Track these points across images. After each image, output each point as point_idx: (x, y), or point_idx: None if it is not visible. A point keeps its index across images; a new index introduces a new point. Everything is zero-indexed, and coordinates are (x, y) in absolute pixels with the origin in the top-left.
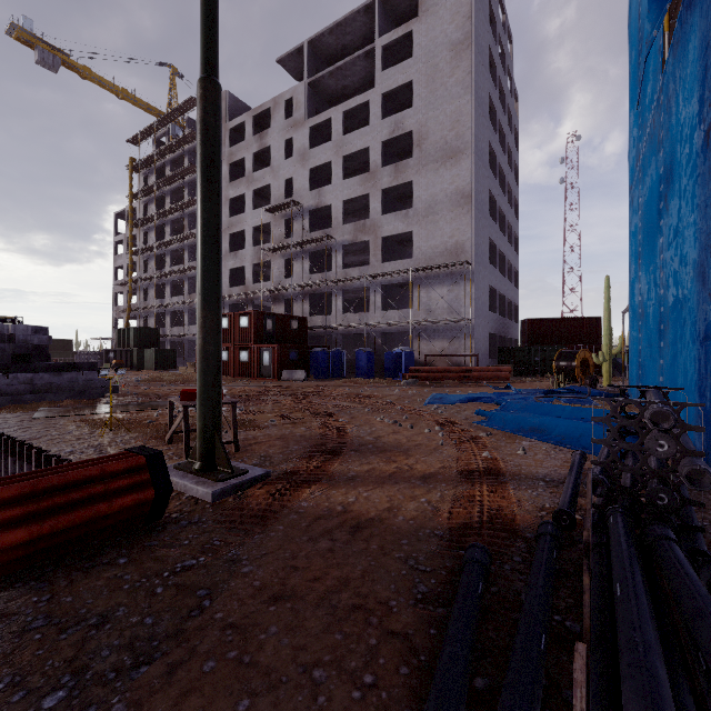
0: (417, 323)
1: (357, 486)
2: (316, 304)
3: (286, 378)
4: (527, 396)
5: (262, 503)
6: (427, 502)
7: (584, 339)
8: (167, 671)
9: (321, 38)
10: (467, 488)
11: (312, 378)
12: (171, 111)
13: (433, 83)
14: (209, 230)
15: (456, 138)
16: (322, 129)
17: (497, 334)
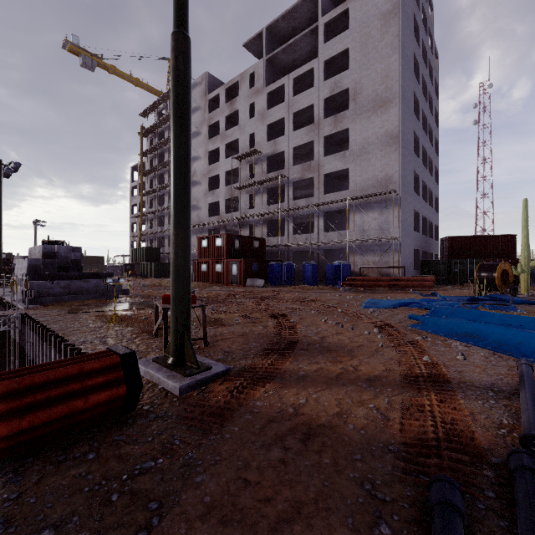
0: (352, 242)
1: (306, 386)
2: (272, 228)
3: (249, 284)
4: (452, 302)
5: (221, 400)
6: (375, 409)
7: (500, 253)
8: None
9: (276, 24)
10: (413, 394)
11: (269, 285)
12: (168, 91)
13: (366, 48)
14: (179, 161)
15: (385, 90)
16: (277, 94)
17: (420, 250)
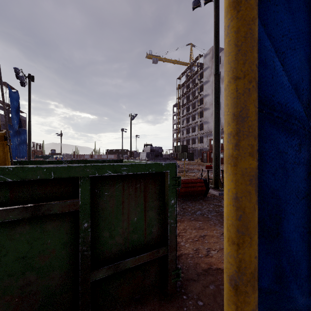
0: None
1: None
2: None
3: None
4: None
5: None
6: None
7: None
8: (217, 215)
9: None
10: None
11: None
12: (191, 63)
13: None
14: (216, 118)
15: None
16: None
17: None
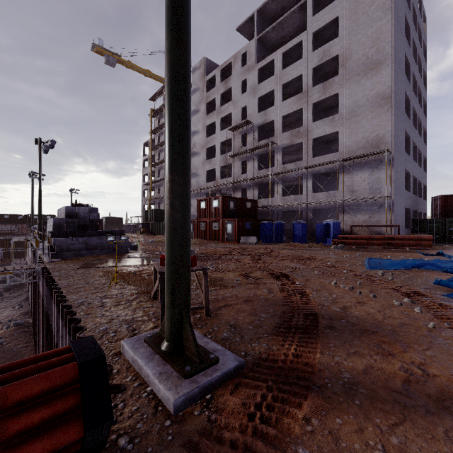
0: (341, 201)
1: (367, 408)
2: (262, 191)
3: (243, 241)
4: None
5: (239, 440)
6: None
7: None
8: None
9: (266, 5)
10: None
11: (261, 242)
12: None
13: (356, 14)
14: (176, 82)
15: (376, 53)
16: (267, 69)
17: (410, 209)
